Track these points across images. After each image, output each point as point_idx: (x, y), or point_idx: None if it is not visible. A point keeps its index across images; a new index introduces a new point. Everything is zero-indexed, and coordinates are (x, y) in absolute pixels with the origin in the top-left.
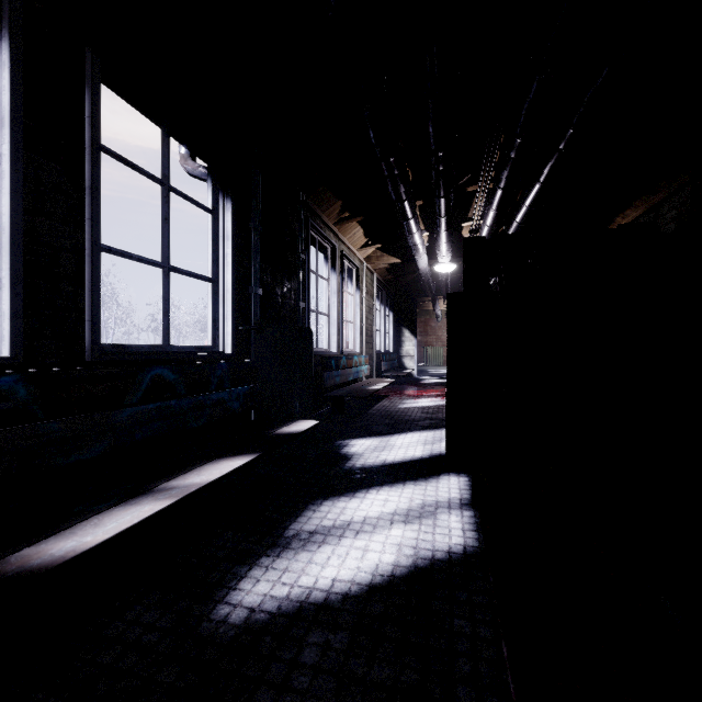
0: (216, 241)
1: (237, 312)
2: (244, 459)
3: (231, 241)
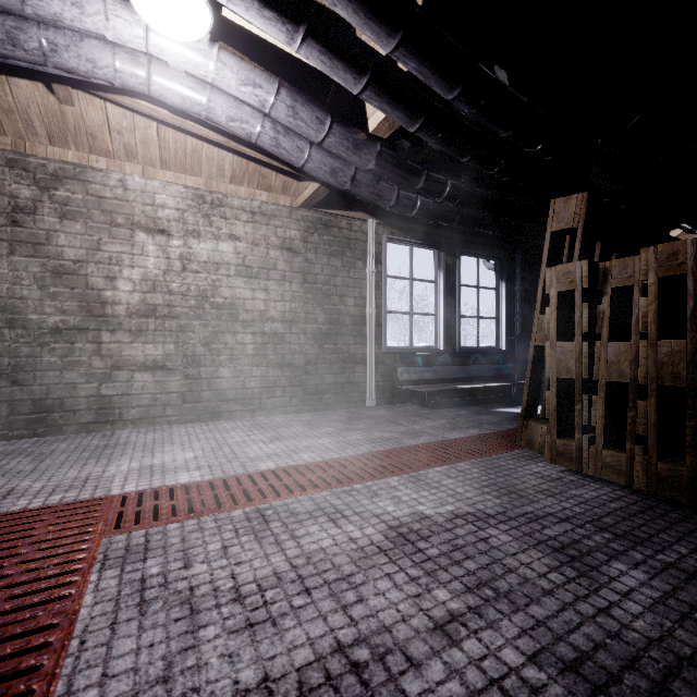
0: (498, 301)
1: (507, 331)
2: (503, 384)
3: (504, 300)
